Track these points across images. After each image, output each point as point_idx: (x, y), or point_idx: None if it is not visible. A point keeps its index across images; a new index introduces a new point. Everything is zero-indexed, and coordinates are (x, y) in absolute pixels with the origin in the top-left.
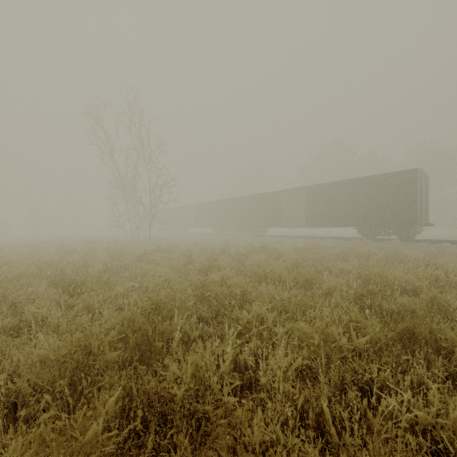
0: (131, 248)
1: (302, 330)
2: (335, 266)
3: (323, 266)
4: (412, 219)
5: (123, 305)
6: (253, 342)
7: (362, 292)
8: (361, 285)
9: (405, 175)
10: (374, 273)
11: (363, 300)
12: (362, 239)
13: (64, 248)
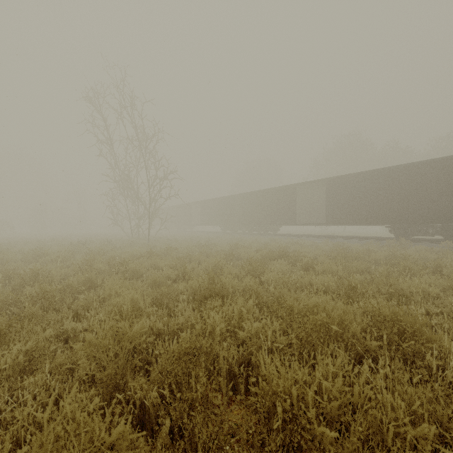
0: (118, 251)
1: None
2: (412, 289)
3: (391, 288)
4: None
5: (0, 406)
6: None
7: None
8: None
9: None
10: None
11: None
12: (396, 239)
13: (34, 251)
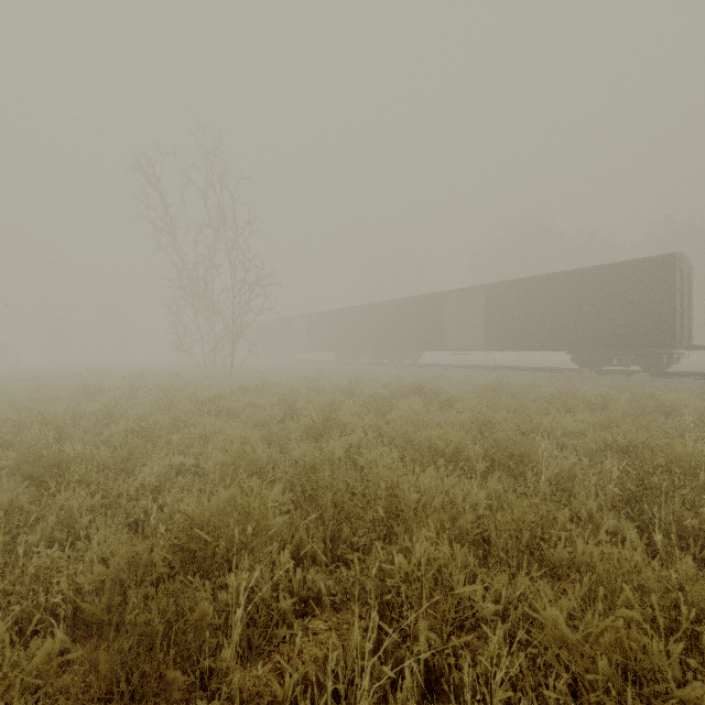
0: (197, 387)
1: (554, 632)
2: (553, 424)
3: (532, 424)
4: (667, 338)
5: (150, 511)
6: (420, 639)
7: (634, 489)
8: (633, 475)
9: (656, 264)
10: (637, 442)
11: (639, 506)
12: (580, 371)
13: (85, 386)
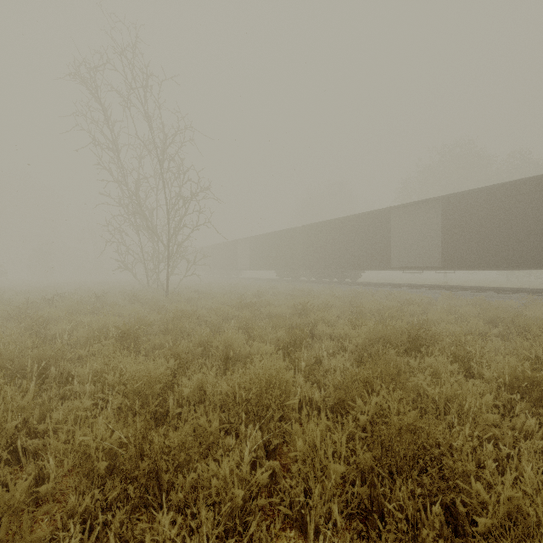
0: (81, 319)
1: None
2: None
3: None
4: None
5: None
6: None
7: None
8: None
9: None
10: None
11: None
12: None
13: None
